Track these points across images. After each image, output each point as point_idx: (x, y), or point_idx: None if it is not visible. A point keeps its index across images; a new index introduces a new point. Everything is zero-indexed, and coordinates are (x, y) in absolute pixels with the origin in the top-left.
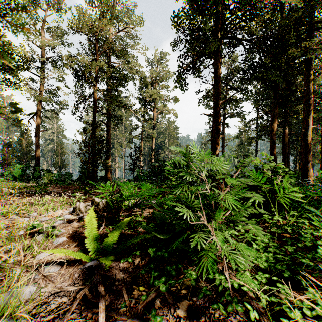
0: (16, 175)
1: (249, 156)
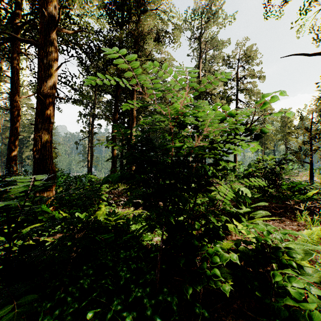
0: None
1: None
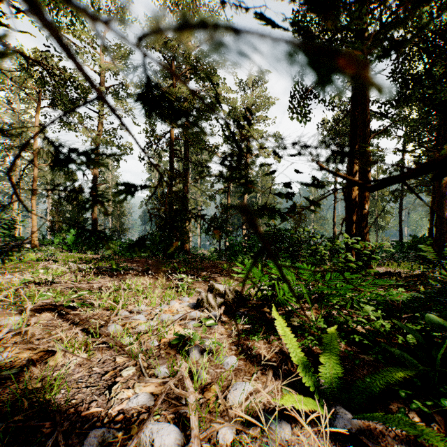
0: (71, 243)
1: (385, 217)
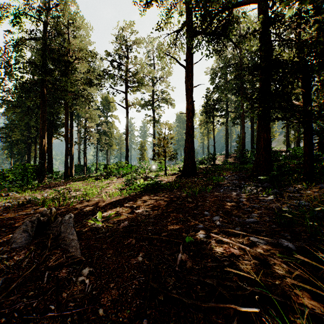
0: None
1: None
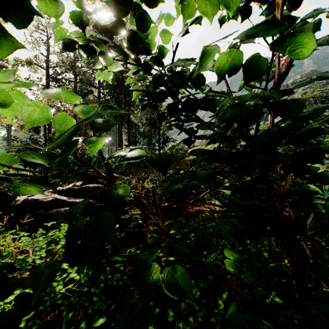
0: None
1: None
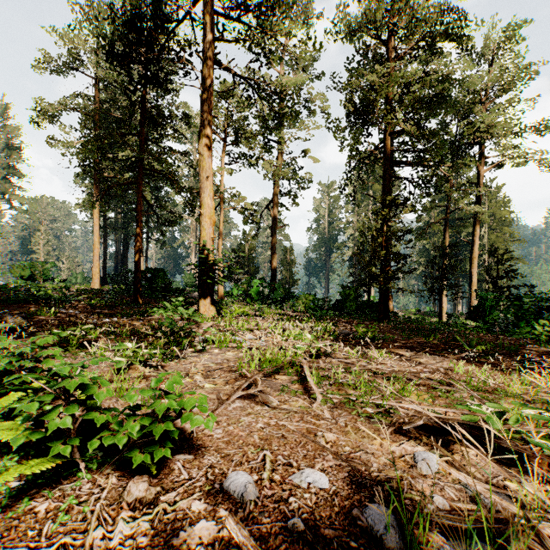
0: (254, 296)
1: None
